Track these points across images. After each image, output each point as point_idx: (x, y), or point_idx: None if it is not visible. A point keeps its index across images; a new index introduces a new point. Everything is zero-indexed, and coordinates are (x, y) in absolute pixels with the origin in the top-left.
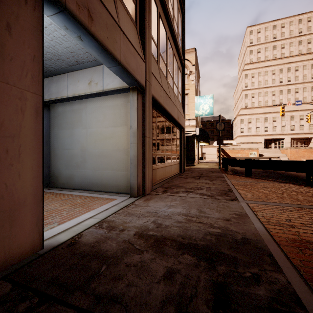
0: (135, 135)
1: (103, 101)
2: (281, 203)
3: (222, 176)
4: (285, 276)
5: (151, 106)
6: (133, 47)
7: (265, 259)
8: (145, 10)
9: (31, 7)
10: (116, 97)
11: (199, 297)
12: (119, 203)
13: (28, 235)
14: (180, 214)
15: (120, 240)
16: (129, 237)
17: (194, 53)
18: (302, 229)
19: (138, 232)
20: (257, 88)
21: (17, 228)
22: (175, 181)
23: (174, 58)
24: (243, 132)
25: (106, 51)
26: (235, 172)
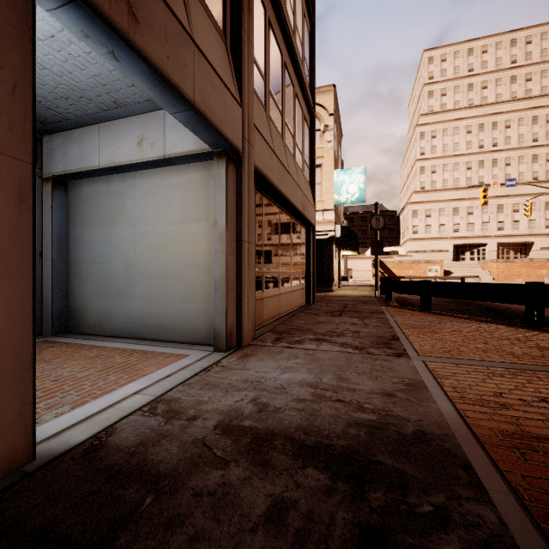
0: (222, 239)
1: (165, 176)
2: (485, 360)
3: (381, 311)
4: (496, 509)
5: (253, 186)
6: (219, 77)
7: (458, 476)
8: (241, 10)
9: None
10: (189, 169)
11: None
12: (192, 364)
13: (0, 436)
14: (304, 385)
15: (186, 439)
16: (204, 434)
17: (333, 94)
18: (523, 412)
19: (222, 422)
20: (441, 156)
21: None
22: (297, 321)
23: (296, 102)
24: (418, 233)
25: (165, 82)
26: (403, 303)
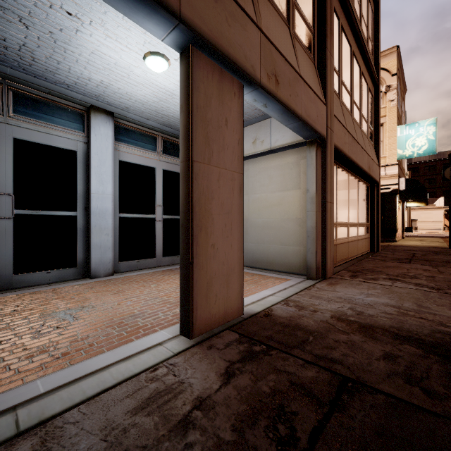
0: (313, 201)
1: (269, 161)
2: None
3: None
4: None
5: (333, 160)
6: (313, 92)
7: None
8: (325, 36)
9: (237, 97)
10: (286, 154)
11: (433, 380)
12: (295, 284)
13: (235, 299)
14: (387, 306)
15: (316, 319)
16: (326, 319)
17: (396, 54)
18: None
19: (334, 316)
20: None
21: (230, 291)
22: (366, 264)
23: (362, 79)
24: None
25: (289, 111)
26: None
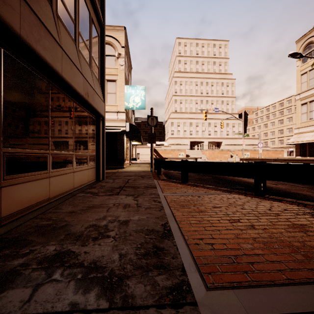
0: None
1: None
2: (294, 282)
3: (154, 185)
4: None
5: None
6: None
7: None
8: None
9: None
10: None
11: None
12: None
13: None
14: None
15: None
16: None
17: (124, 33)
18: None
19: None
20: (184, 95)
21: None
22: (65, 207)
23: None
24: (173, 134)
25: None
26: (168, 175)
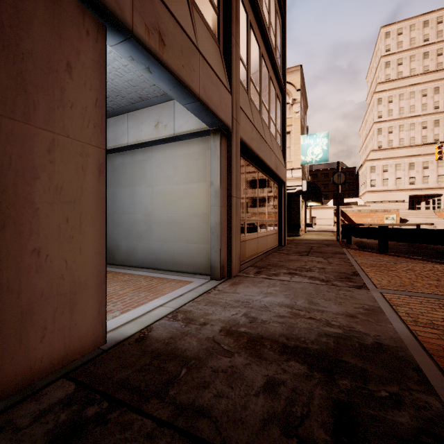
0: (217, 195)
1: (174, 149)
2: (436, 294)
3: (343, 252)
4: (440, 399)
5: (239, 153)
6: (216, 74)
7: (409, 375)
8: (230, 21)
9: (93, 38)
10: (192, 143)
11: (314, 418)
12: (196, 288)
13: (89, 325)
14: (282, 306)
15: (201, 337)
16: (213, 334)
17: (300, 73)
18: None
19: (224, 328)
20: (397, 118)
21: (78, 315)
22: (272, 258)
23: (270, 83)
24: (375, 186)
25: (181, 84)
26: (362, 246)
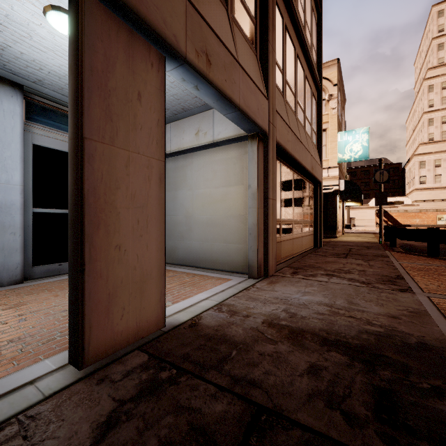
0: (255, 197)
1: (213, 154)
2: None
3: (385, 255)
4: None
5: (275, 156)
6: (254, 83)
7: None
8: (267, 29)
9: (155, 69)
10: (229, 148)
11: (355, 398)
12: (235, 285)
13: (153, 309)
14: (321, 305)
15: (246, 327)
16: (256, 325)
17: (337, 67)
18: None
19: (266, 320)
20: None
21: (145, 300)
22: (308, 260)
23: (306, 83)
24: (425, 183)
25: (224, 97)
26: (409, 249)
